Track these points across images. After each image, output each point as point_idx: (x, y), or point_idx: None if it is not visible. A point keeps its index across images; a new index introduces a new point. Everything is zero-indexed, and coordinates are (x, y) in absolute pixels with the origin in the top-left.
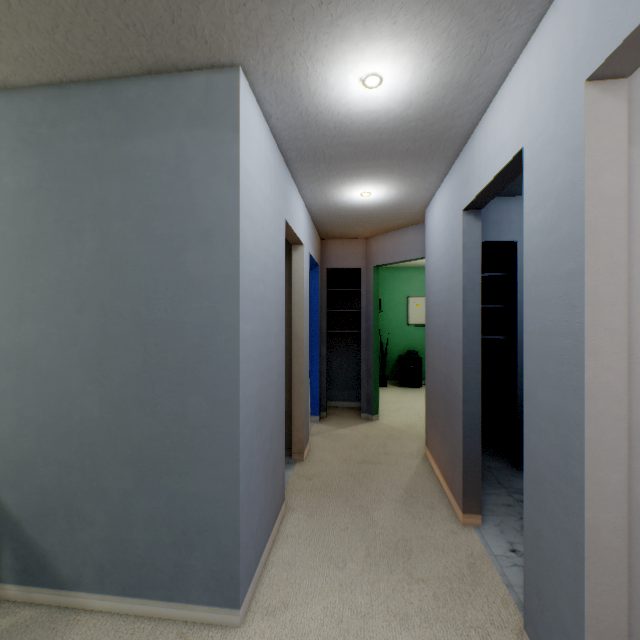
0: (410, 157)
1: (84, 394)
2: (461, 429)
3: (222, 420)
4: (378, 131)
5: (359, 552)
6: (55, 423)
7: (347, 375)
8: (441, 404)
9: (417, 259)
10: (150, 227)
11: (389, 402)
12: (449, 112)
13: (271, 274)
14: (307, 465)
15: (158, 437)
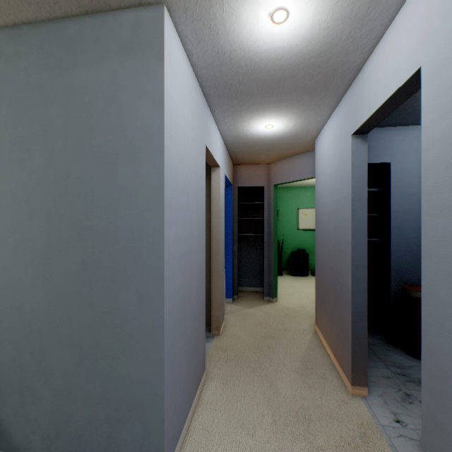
0: (307, 92)
1: (33, 288)
2: (350, 316)
3: (148, 313)
4: (282, 68)
5: (266, 420)
6: (10, 312)
7: (253, 267)
8: (330, 293)
9: (307, 179)
10: (88, 145)
11: (284, 287)
12: (344, 47)
13: (193, 188)
14: (223, 339)
15: (94, 326)
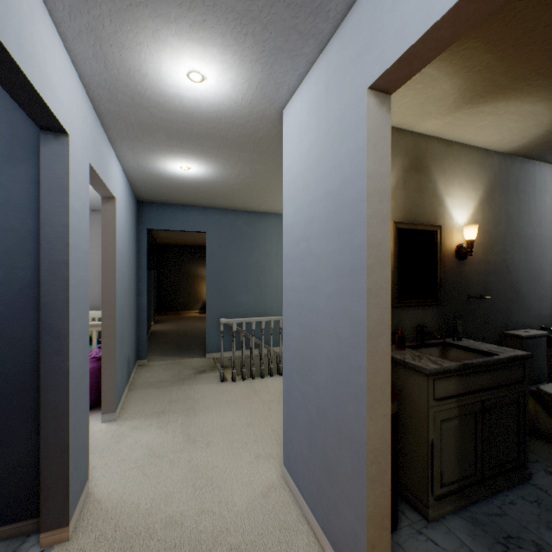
0: None
1: None
2: None
3: None
4: (191, 4)
5: None
6: None
7: None
8: None
9: None
10: None
11: None
12: (95, 2)
13: (320, 222)
14: None
15: None
